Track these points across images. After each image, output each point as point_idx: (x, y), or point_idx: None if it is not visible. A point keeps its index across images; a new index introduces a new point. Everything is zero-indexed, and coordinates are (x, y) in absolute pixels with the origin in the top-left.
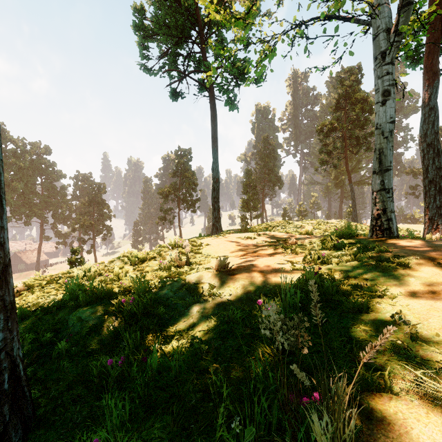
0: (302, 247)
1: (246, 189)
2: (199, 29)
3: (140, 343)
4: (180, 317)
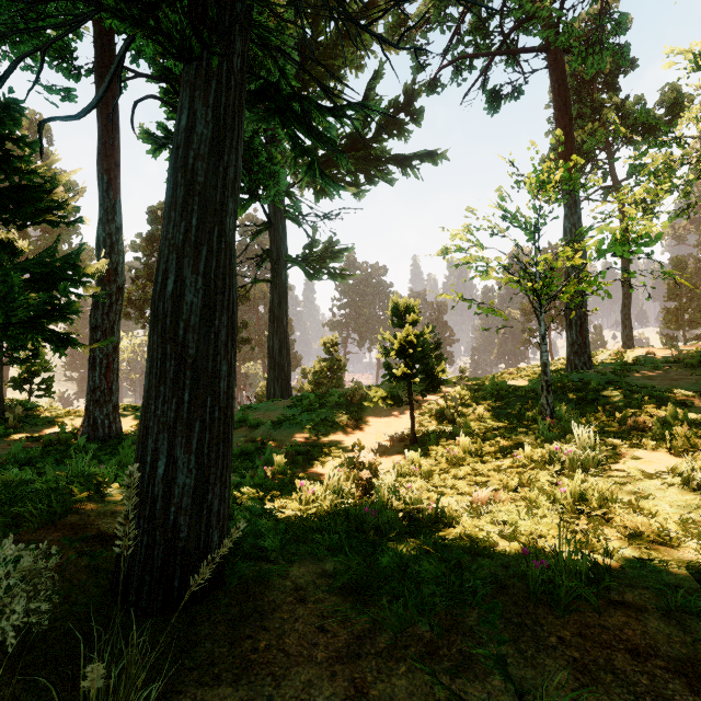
0: None
1: (673, 292)
2: (606, 145)
3: None
4: None
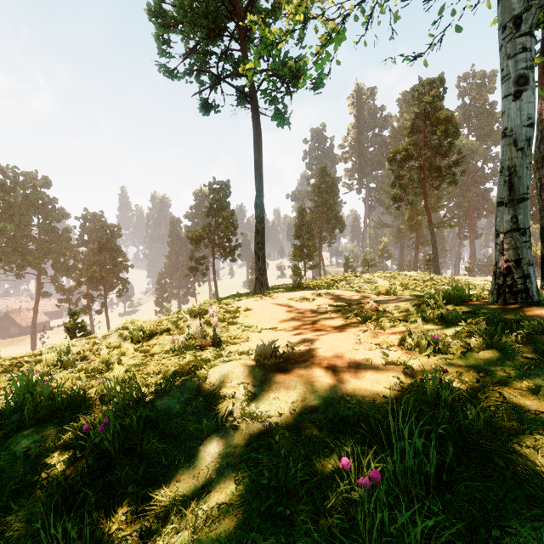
0: (388, 316)
1: (298, 233)
2: (238, 18)
3: (98, 536)
4: (188, 462)
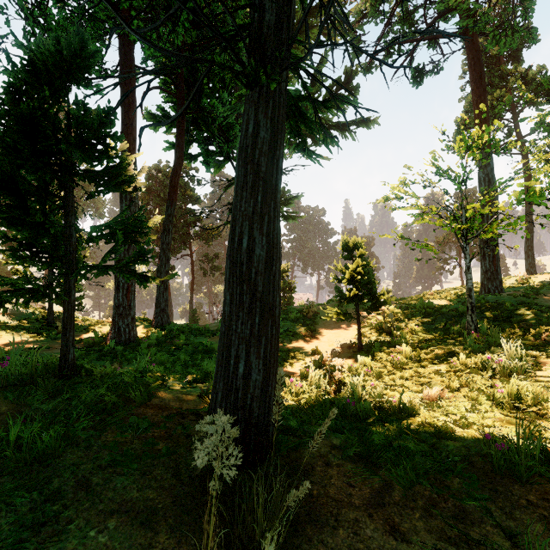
0: None
1: None
2: (512, 107)
3: None
4: None
